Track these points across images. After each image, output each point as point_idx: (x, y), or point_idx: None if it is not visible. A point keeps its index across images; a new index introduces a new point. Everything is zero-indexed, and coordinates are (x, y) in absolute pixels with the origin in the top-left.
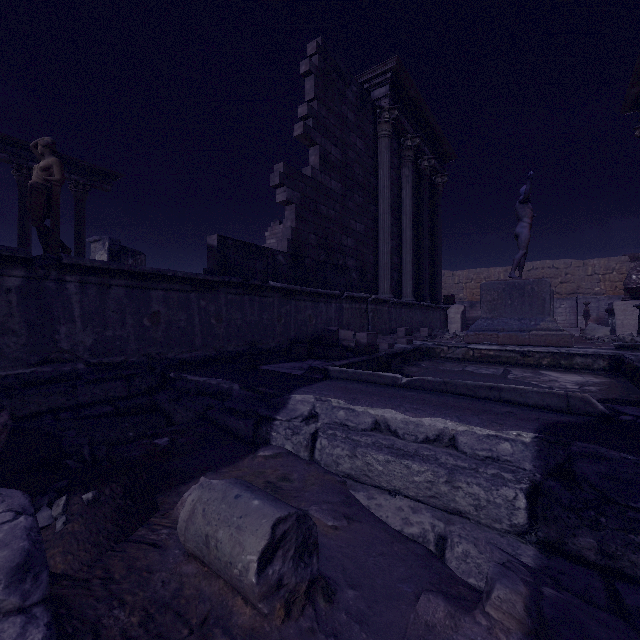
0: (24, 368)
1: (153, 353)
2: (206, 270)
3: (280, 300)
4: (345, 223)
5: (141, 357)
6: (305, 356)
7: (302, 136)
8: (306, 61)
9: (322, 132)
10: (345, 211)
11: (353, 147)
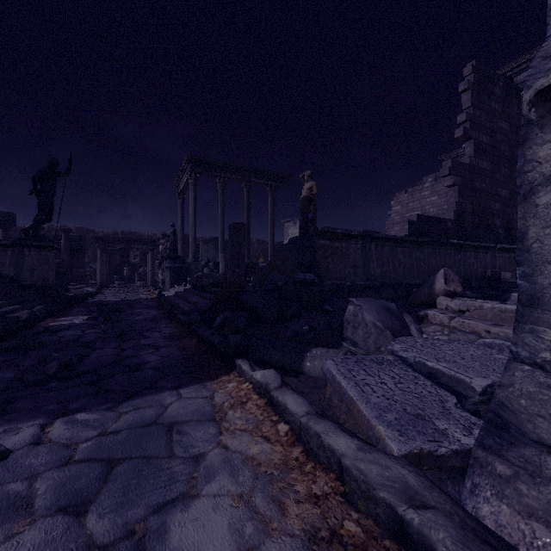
0: (362, 282)
1: (399, 279)
2: (407, 235)
3: (454, 251)
4: (493, 192)
5: (395, 281)
6: (486, 285)
7: (461, 136)
8: (464, 82)
9: (476, 128)
10: (493, 182)
11: (499, 130)
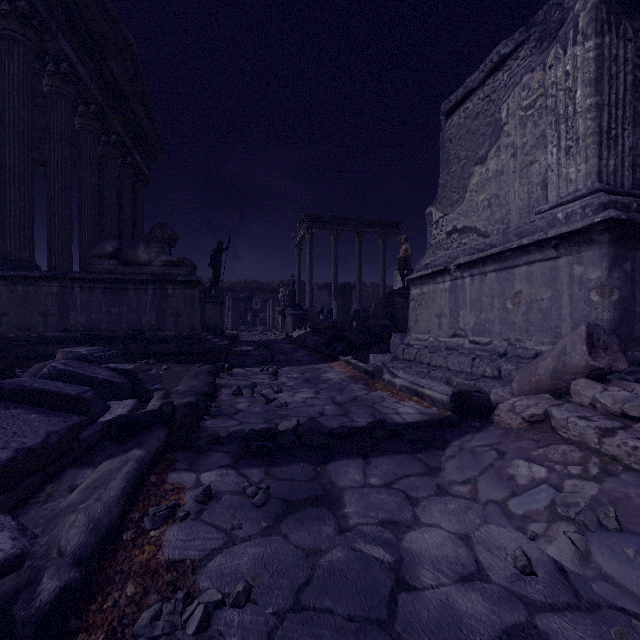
0: None
1: None
2: None
3: None
4: None
5: None
6: None
7: None
8: None
9: None
10: None
11: None
